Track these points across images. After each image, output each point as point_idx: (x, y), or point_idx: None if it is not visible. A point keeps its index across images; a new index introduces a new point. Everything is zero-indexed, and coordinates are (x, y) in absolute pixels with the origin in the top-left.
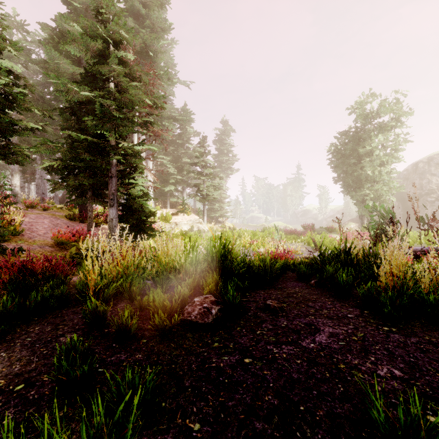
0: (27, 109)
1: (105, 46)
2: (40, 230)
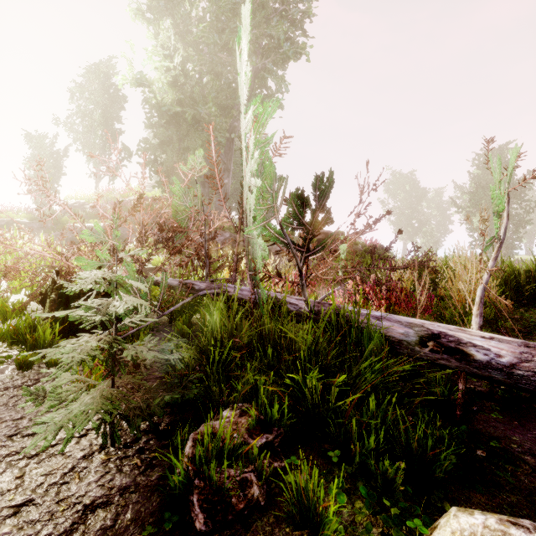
0: None
1: None
2: None
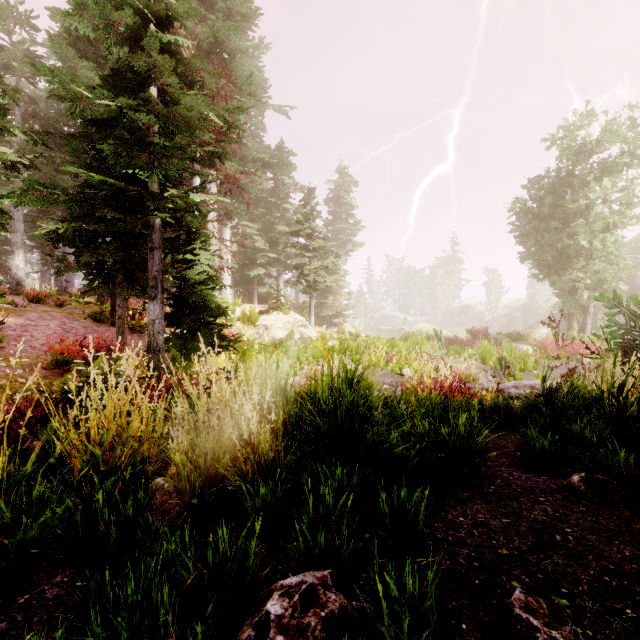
0: (6, 131)
1: (139, 21)
2: (36, 338)
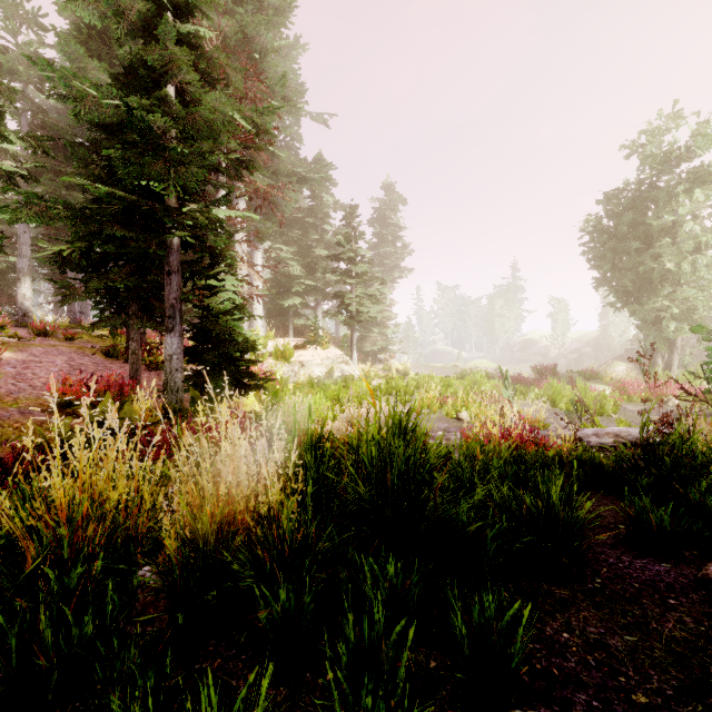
0: (1, 137)
1: (153, 8)
2: (39, 376)
